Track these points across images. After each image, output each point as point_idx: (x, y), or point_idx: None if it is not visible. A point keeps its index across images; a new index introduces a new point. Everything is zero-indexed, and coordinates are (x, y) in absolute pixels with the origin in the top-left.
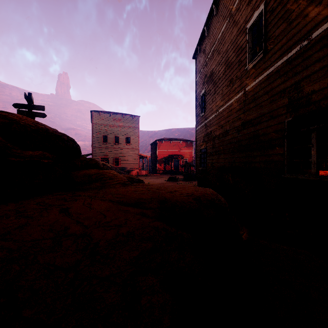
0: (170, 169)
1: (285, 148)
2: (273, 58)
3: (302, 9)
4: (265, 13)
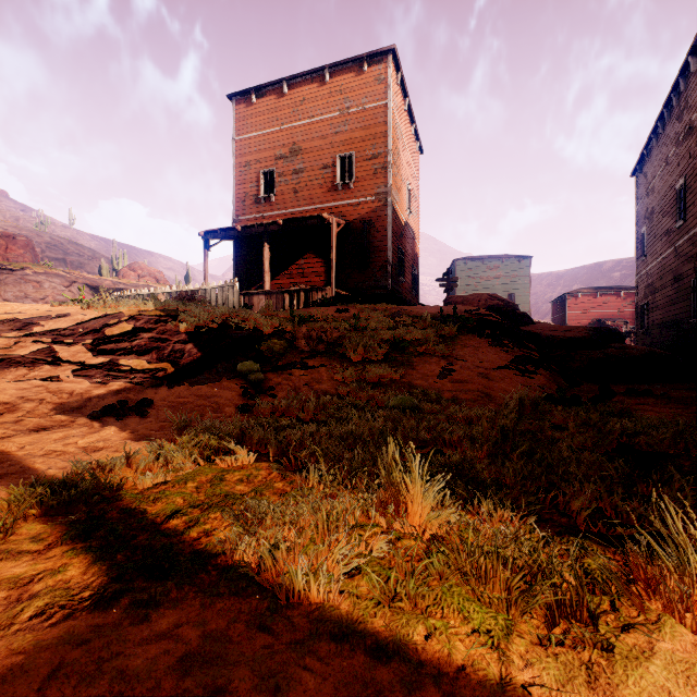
0: None
1: (691, 300)
2: (688, 228)
3: None
4: (685, 187)
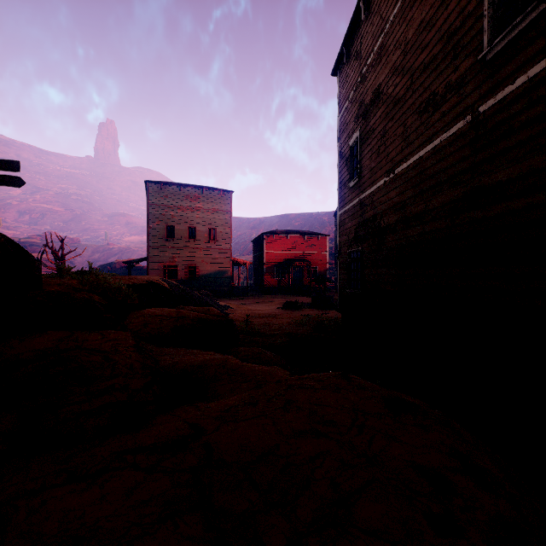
0: (287, 286)
1: None
2: None
3: None
4: None
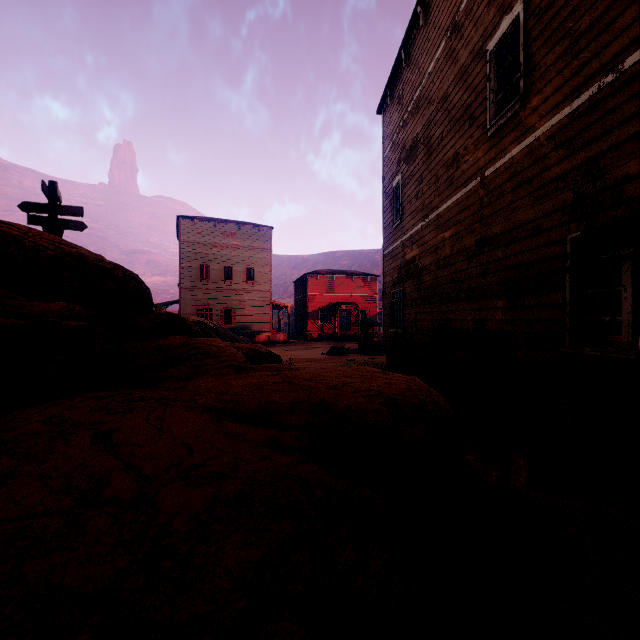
0: (333, 332)
1: (567, 293)
2: (542, 111)
3: (602, 11)
4: (525, 19)
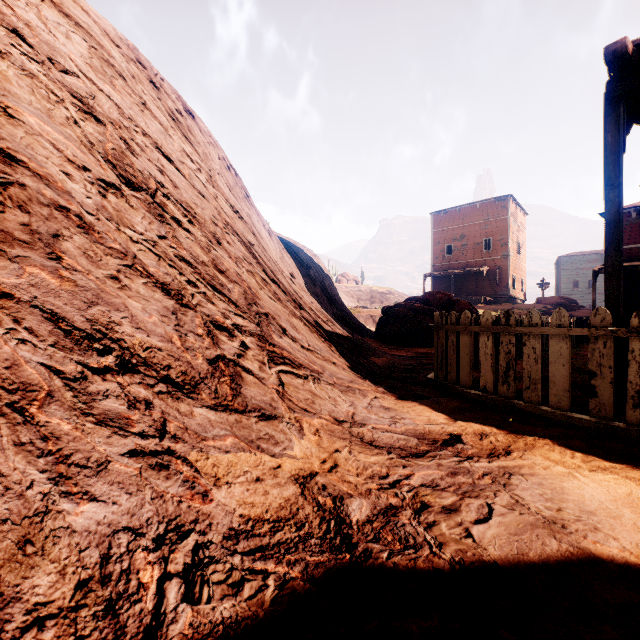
0: None
1: None
2: None
3: None
4: None
